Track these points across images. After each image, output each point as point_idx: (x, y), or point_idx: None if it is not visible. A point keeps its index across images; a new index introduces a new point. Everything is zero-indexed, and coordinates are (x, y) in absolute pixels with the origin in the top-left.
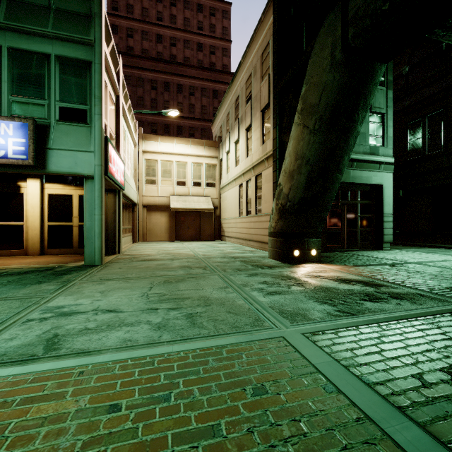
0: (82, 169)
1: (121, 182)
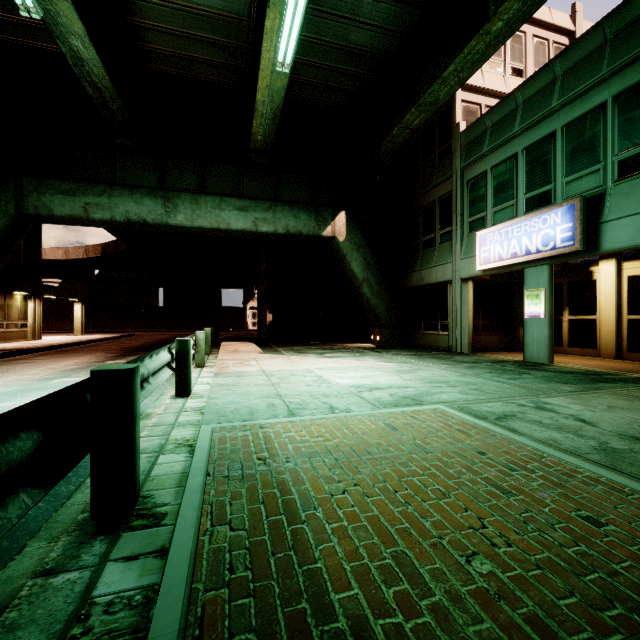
0: None
1: None
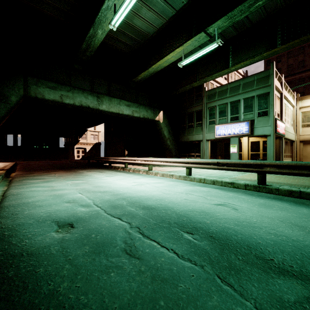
0: (266, 132)
1: (283, 133)
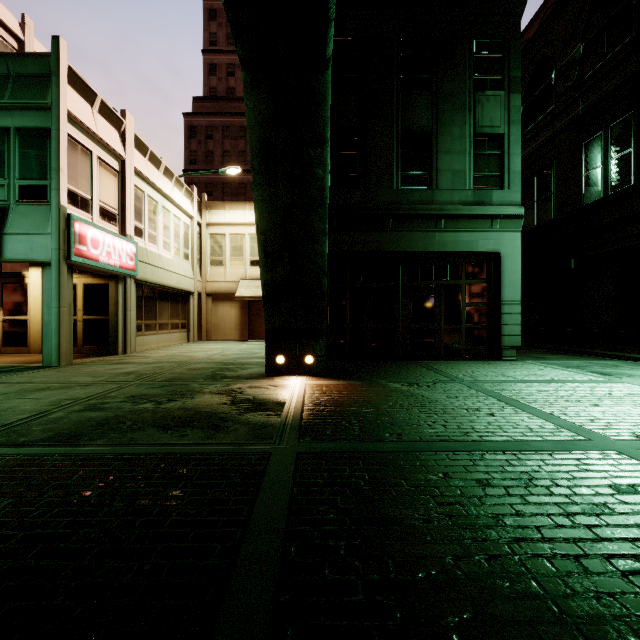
0: (38, 254)
1: (126, 267)
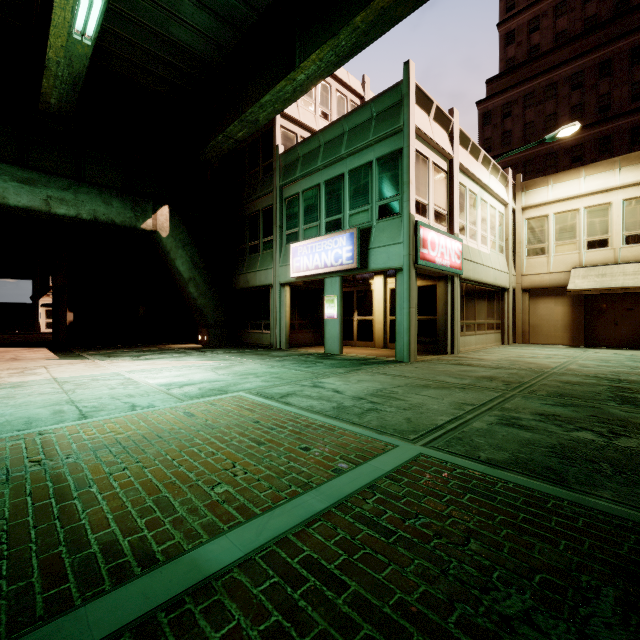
0: (393, 262)
1: (454, 266)
